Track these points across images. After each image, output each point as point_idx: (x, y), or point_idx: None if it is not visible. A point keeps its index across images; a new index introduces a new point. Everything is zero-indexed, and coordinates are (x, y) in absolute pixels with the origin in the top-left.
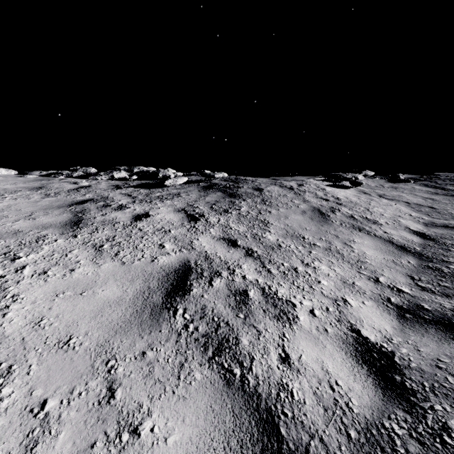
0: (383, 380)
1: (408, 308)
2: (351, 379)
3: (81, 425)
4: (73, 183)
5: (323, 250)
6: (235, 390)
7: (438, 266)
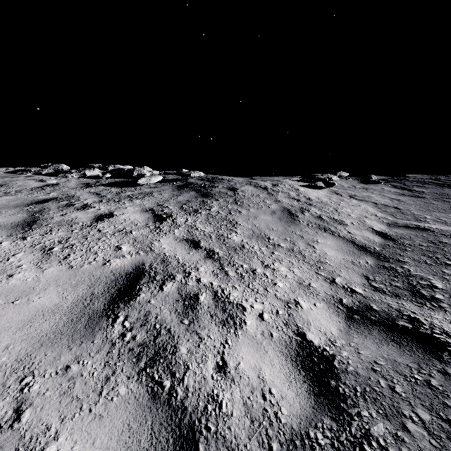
0: (318, 386)
1: (357, 309)
2: (286, 386)
3: None
4: (39, 181)
5: (286, 250)
6: (160, 404)
7: (393, 266)
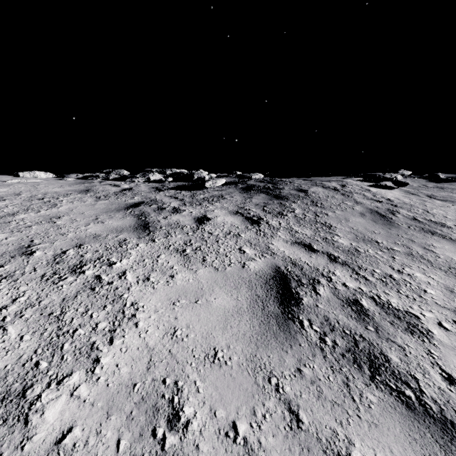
0: None
1: None
2: None
3: (289, 454)
4: (114, 185)
5: (404, 255)
6: (422, 416)
7: None
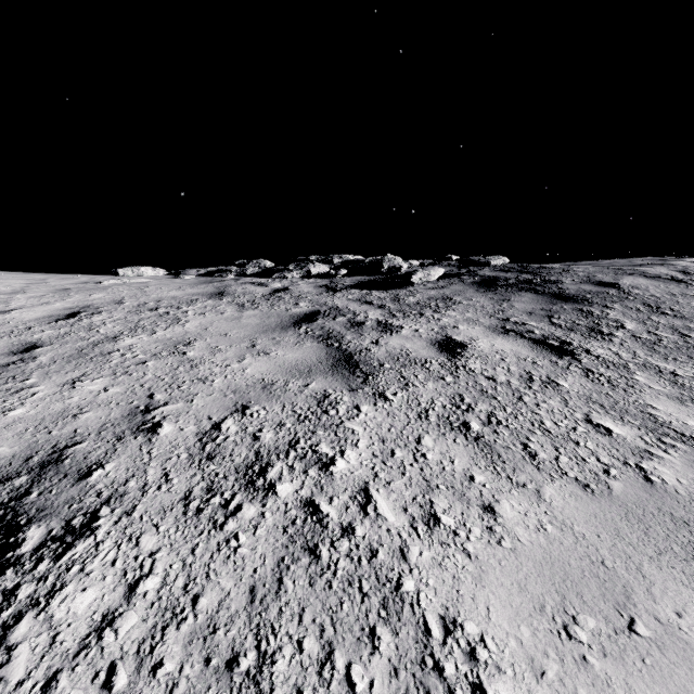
0: None
1: None
2: None
3: None
4: (258, 284)
5: None
6: None
7: None
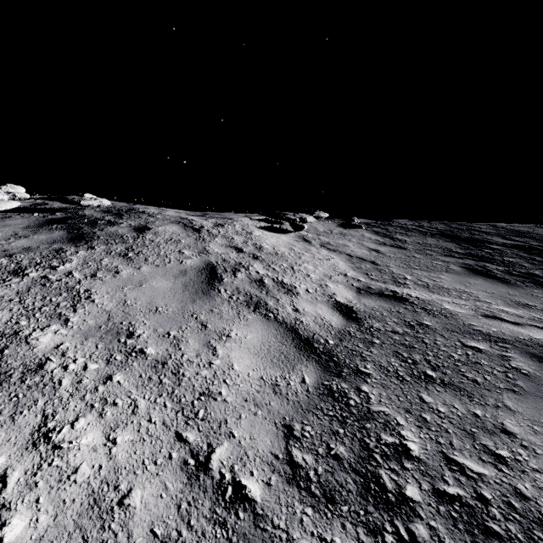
0: None
1: None
2: None
3: None
4: None
5: (147, 366)
6: None
7: (345, 387)
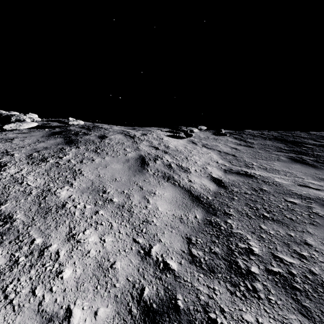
0: None
1: (157, 309)
2: None
3: None
4: None
5: (114, 207)
6: None
7: (218, 221)
